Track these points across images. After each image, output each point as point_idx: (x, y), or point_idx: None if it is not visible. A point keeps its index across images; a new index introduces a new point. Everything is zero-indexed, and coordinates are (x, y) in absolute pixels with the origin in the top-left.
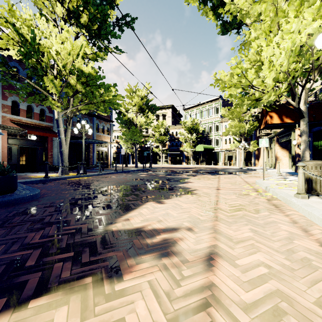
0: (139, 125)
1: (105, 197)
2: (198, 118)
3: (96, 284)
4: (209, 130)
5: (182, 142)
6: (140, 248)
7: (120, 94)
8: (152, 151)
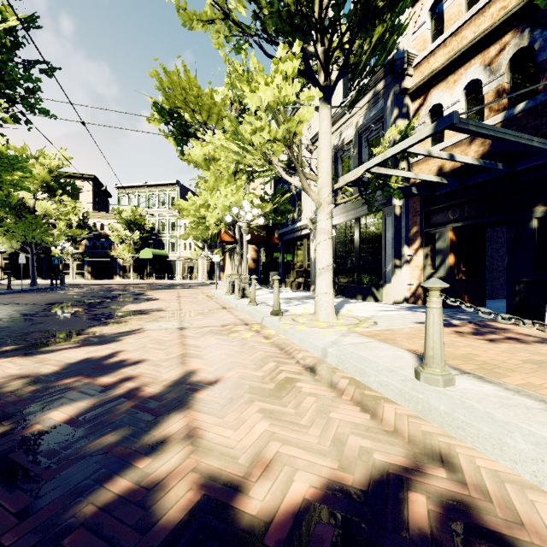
0: (42, 212)
1: (81, 306)
2: (144, 207)
3: (143, 315)
4: (161, 227)
5: (116, 242)
6: (148, 311)
7: (36, 177)
8: (48, 254)
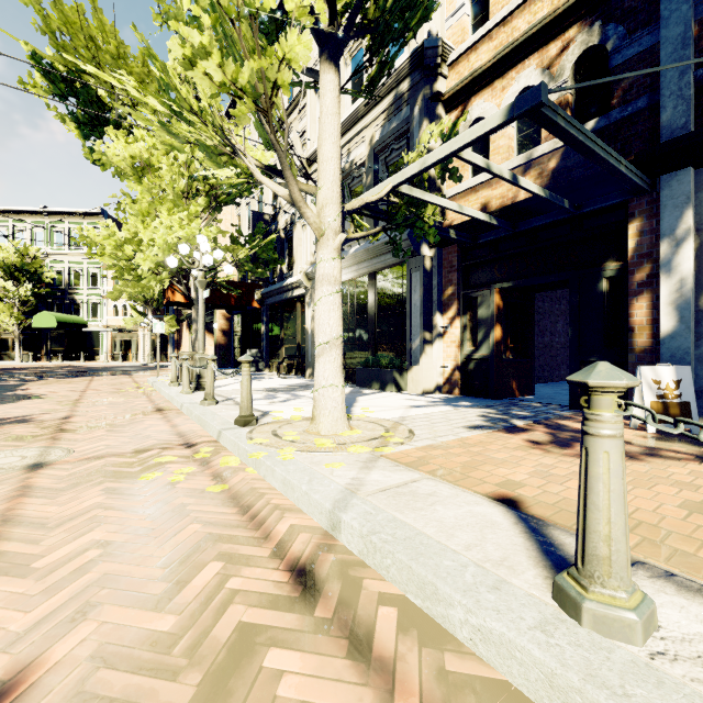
0: None
1: None
2: (42, 247)
3: None
4: (74, 279)
5: None
6: None
7: None
8: None
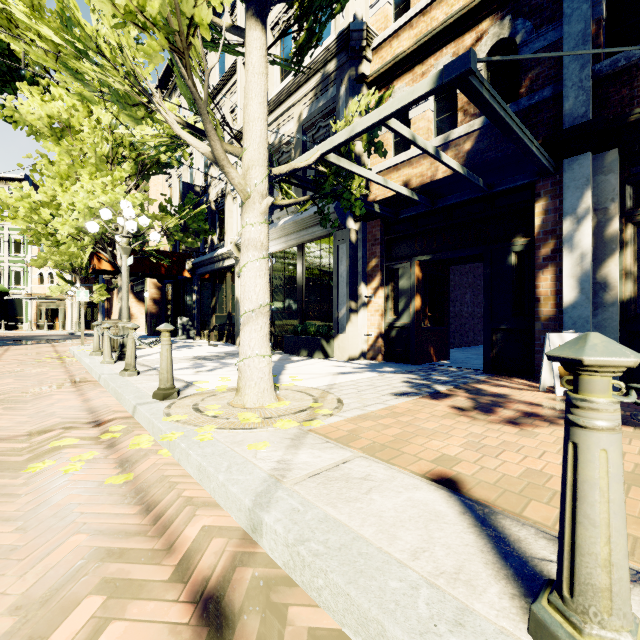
0: None
1: None
2: None
3: None
4: None
5: None
6: None
7: None
8: None
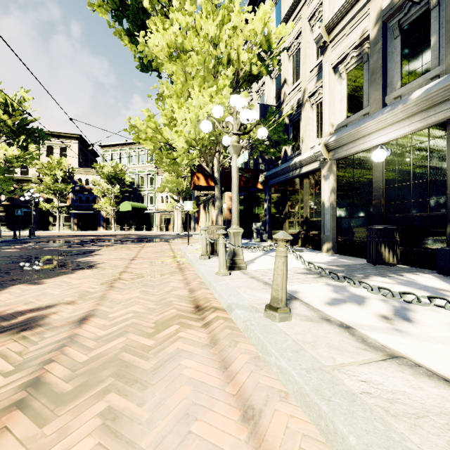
0: (4, 159)
1: None
2: (125, 164)
3: None
4: (140, 182)
5: (98, 196)
6: None
7: None
8: (38, 207)
